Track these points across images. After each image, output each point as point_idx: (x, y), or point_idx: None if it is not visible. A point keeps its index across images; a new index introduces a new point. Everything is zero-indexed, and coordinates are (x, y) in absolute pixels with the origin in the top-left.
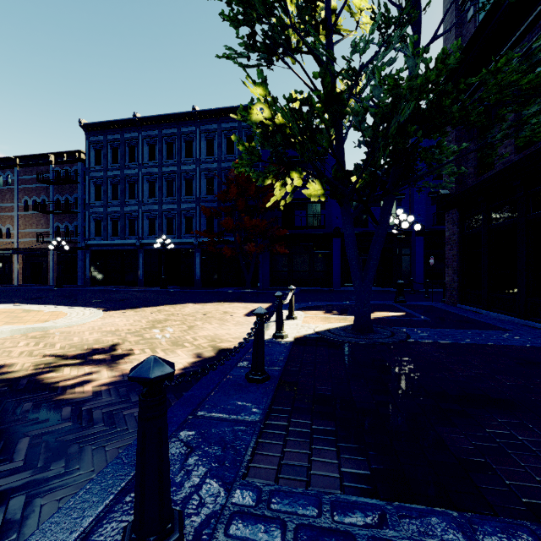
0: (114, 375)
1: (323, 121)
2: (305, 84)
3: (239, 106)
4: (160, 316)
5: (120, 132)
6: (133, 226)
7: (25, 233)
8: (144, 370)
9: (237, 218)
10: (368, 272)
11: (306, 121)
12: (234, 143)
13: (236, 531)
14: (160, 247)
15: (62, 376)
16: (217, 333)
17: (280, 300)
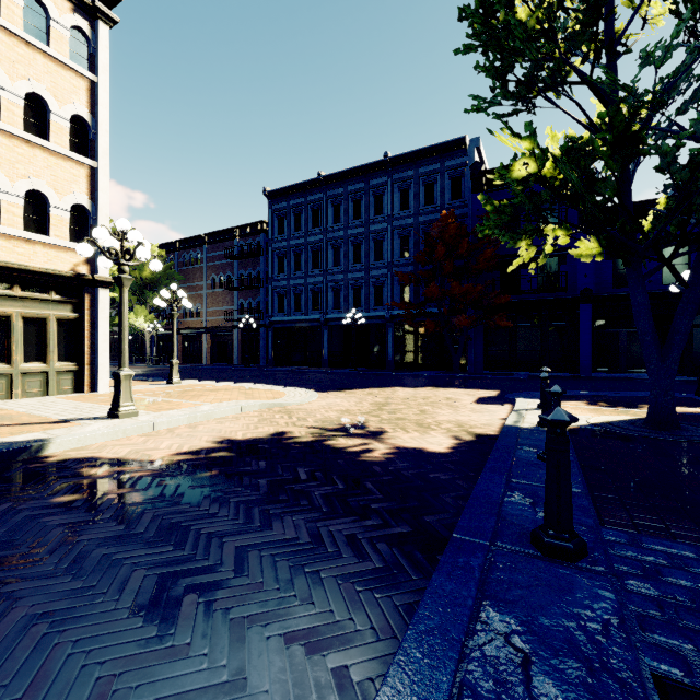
0: (389, 447)
1: (608, 166)
2: (577, 122)
3: (442, 142)
4: (377, 399)
5: (303, 195)
6: (317, 300)
7: (213, 312)
8: (560, 416)
9: (438, 284)
10: (672, 350)
11: (582, 168)
12: (435, 190)
13: (622, 551)
14: (346, 322)
15: (343, 444)
16: (458, 419)
17: (546, 383)
